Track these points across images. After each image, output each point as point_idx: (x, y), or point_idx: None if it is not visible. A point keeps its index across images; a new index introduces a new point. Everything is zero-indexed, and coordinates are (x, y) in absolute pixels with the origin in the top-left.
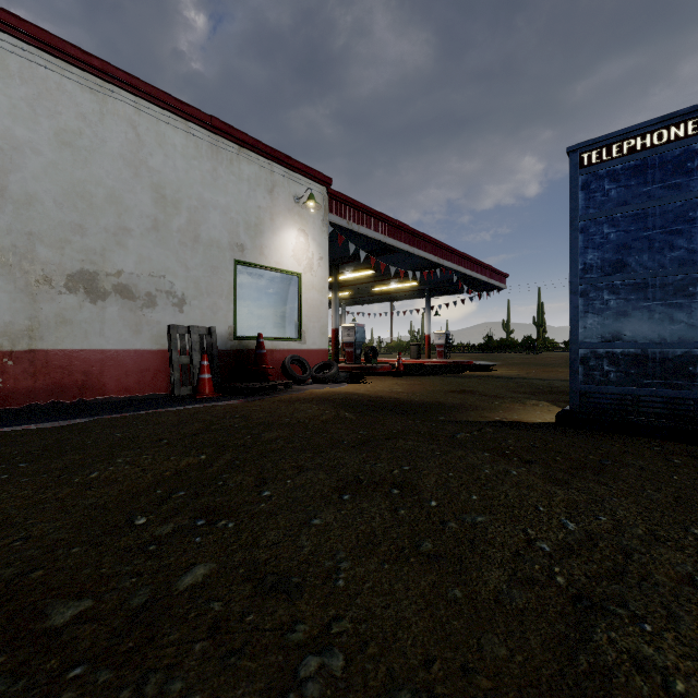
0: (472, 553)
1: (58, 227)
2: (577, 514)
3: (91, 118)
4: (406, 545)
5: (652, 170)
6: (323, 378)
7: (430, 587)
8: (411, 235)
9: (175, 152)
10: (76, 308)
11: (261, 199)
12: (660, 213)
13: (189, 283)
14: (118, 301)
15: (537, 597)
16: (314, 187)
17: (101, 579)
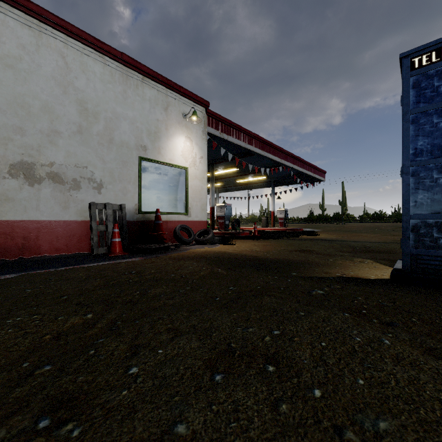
0: None
1: (2, 128)
2: None
3: (29, 48)
4: None
5: None
6: (203, 241)
7: None
8: (263, 143)
9: (94, 77)
10: (17, 189)
11: (158, 114)
12: None
13: (105, 172)
14: (50, 185)
15: None
16: (197, 107)
17: None
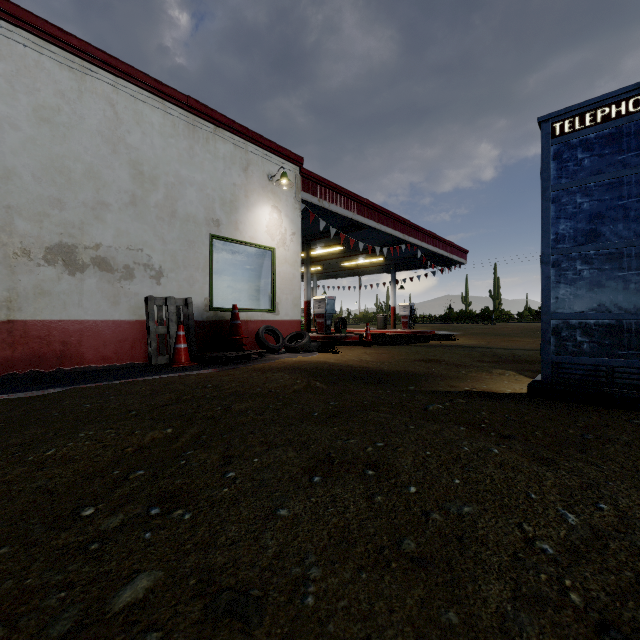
0: (463, 556)
1: (36, 201)
2: (574, 502)
3: (69, 95)
4: (385, 544)
5: (628, 138)
6: (295, 348)
7: (418, 607)
8: (378, 212)
9: (152, 130)
10: (55, 279)
11: (236, 176)
12: (636, 181)
13: (166, 256)
14: (96, 273)
15: (551, 624)
16: (287, 166)
17: (23, 594)
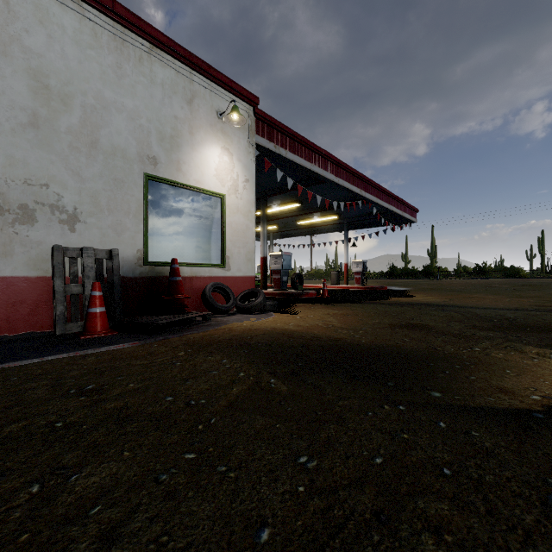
0: None
1: None
2: None
3: None
4: None
5: None
6: (248, 308)
7: None
8: (336, 165)
9: (63, 34)
10: None
11: (178, 108)
12: None
13: (83, 196)
14: None
15: None
16: (239, 104)
17: None
